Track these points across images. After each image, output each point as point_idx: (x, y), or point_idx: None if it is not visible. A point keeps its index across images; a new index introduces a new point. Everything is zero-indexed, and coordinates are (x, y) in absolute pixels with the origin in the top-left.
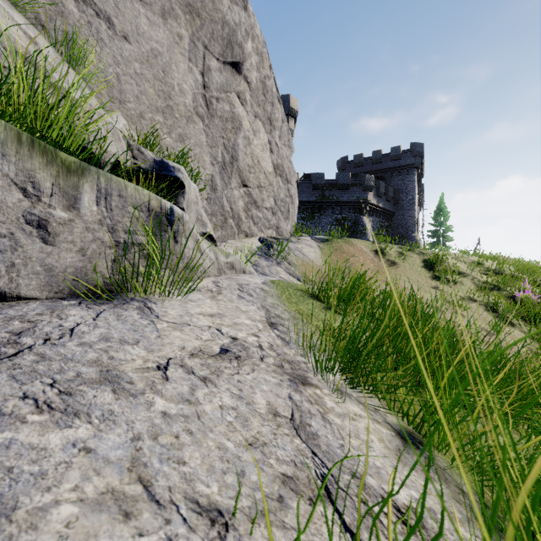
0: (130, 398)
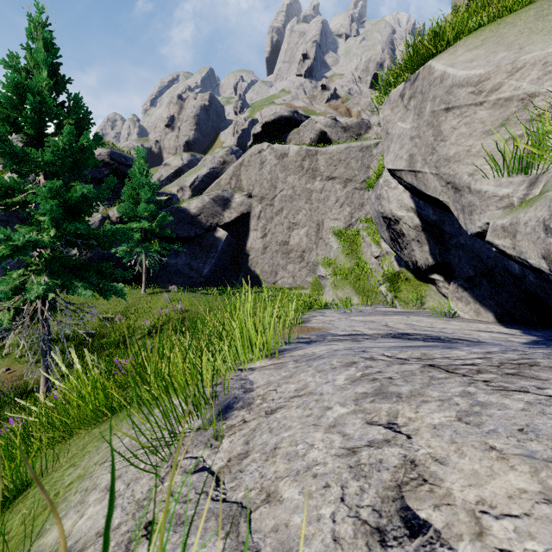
0: (355, 399)
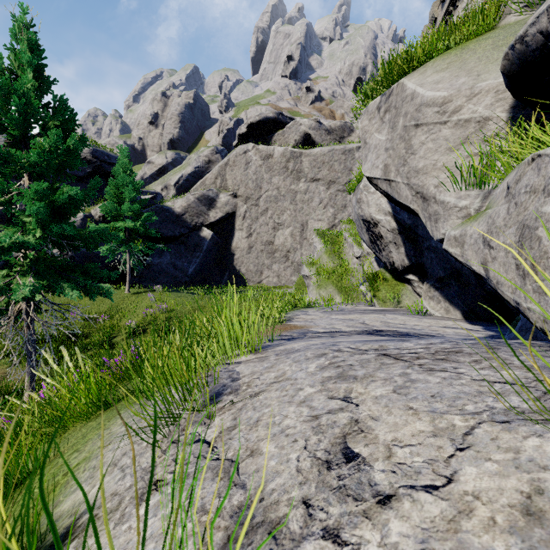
0: (322, 382)
